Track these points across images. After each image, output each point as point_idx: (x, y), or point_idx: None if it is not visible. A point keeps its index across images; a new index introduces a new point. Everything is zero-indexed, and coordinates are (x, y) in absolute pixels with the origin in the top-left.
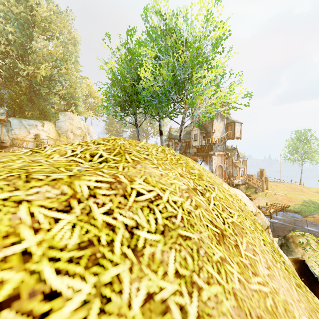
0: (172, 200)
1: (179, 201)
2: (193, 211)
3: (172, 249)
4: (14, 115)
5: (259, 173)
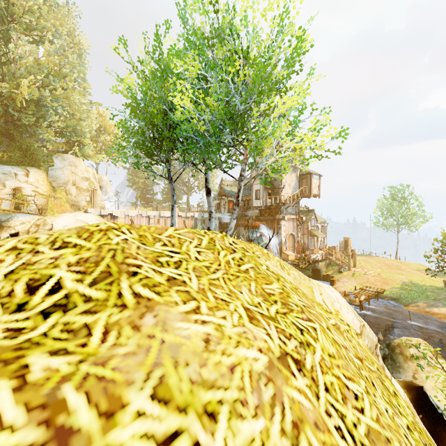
0: None
1: (256, 439)
2: None
3: None
4: None
5: (343, 244)
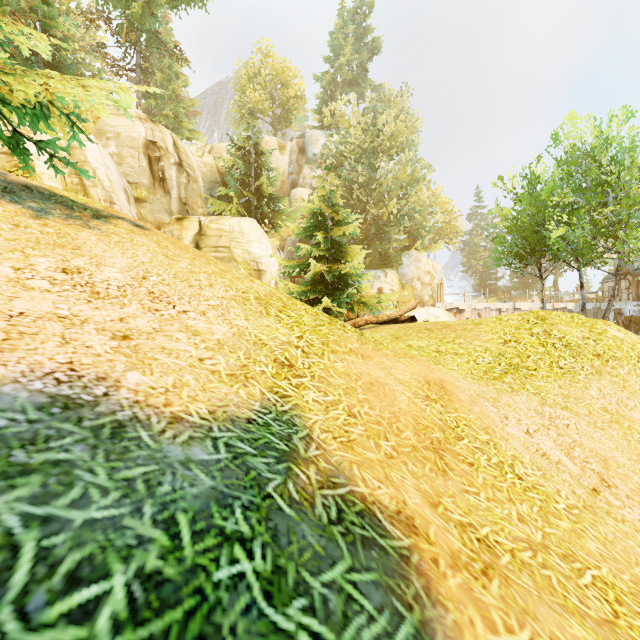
0: (570, 339)
1: (575, 340)
2: (582, 344)
3: (568, 350)
4: None
5: None
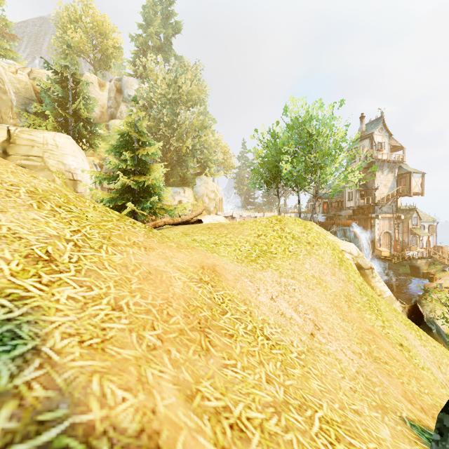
0: (295, 233)
1: (297, 234)
2: (301, 236)
3: (294, 240)
4: None
5: None
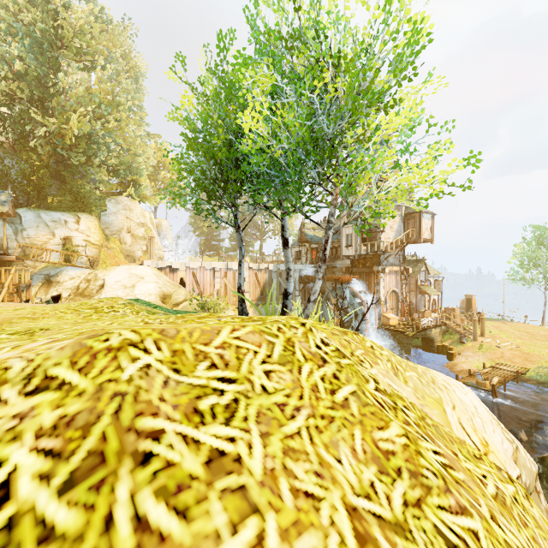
0: None
1: None
2: None
3: None
4: (30, 204)
5: (464, 303)
